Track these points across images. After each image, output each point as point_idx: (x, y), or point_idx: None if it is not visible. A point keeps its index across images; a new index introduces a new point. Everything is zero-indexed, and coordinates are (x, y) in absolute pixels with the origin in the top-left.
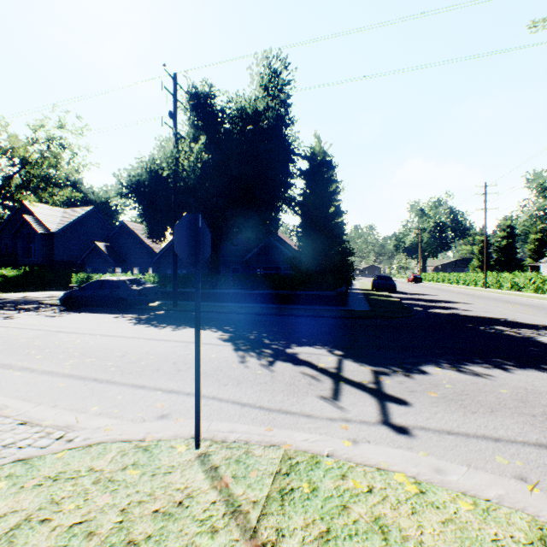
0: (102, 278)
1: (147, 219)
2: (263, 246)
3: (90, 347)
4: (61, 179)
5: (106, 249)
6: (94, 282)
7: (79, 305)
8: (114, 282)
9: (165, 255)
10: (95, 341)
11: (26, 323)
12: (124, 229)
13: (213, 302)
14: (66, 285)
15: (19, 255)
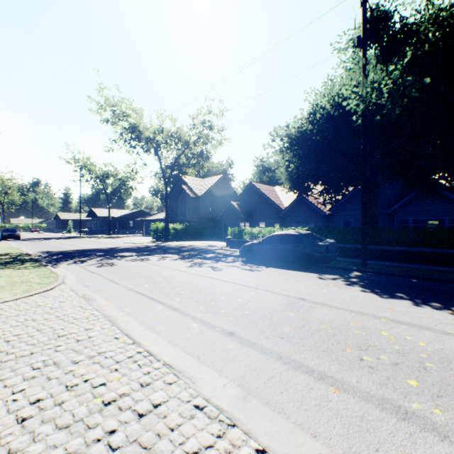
0: (279, 232)
1: (299, 172)
2: (414, 195)
3: (451, 362)
4: (209, 153)
5: (238, 207)
6: (272, 236)
7: (258, 258)
8: (294, 236)
9: (290, 210)
10: (414, 338)
11: (241, 278)
12: (251, 189)
13: (392, 261)
14: (208, 236)
15: (178, 214)
